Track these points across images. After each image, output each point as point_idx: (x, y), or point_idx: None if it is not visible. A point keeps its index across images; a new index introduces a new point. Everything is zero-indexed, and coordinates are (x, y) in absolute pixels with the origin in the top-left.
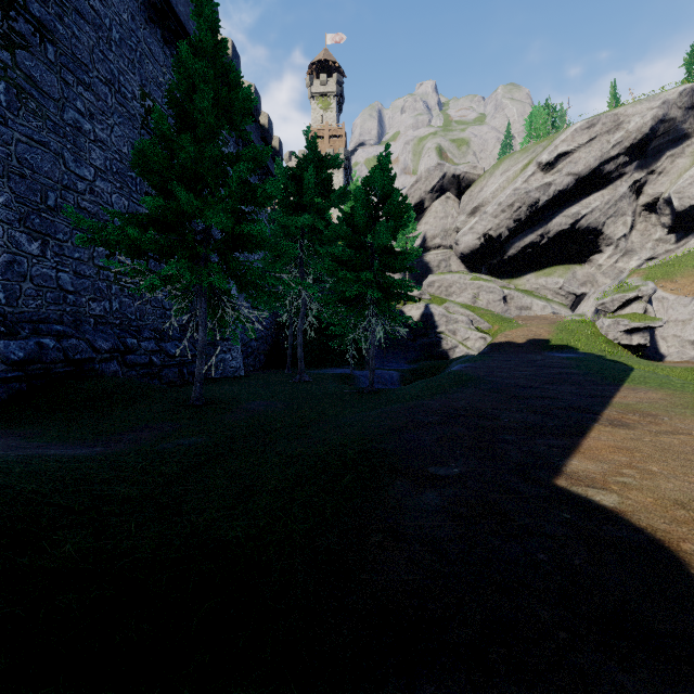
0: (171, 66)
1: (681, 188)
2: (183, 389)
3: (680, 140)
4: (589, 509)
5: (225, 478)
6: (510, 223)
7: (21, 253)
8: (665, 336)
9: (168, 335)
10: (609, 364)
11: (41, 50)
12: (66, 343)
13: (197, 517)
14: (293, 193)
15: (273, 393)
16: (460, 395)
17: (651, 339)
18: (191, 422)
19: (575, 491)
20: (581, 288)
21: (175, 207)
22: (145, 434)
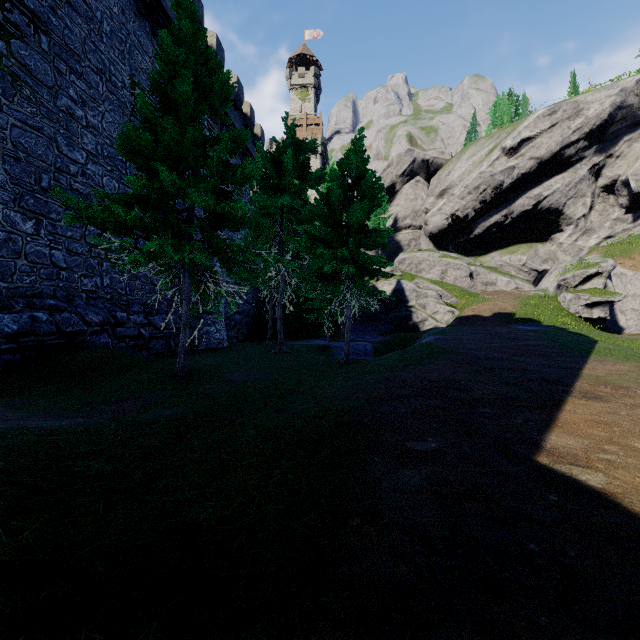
0: (157, 53)
1: (638, 170)
2: (169, 360)
3: (637, 125)
4: (576, 490)
5: (201, 452)
6: (476, 205)
7: (15, 231)
8: (623, 310)
9: (156, 309)
10: (573, 337)
11: (35, 40)
12: (59, 316)
13: (169, 496)
14: (273, 176)
15: (254, 363)
16: (432, 366)
17: (610, 313)
18: (174, 392)
19: (558, 470)
20: (543, 265)
21: (159, 186)
22: (129, 404)
